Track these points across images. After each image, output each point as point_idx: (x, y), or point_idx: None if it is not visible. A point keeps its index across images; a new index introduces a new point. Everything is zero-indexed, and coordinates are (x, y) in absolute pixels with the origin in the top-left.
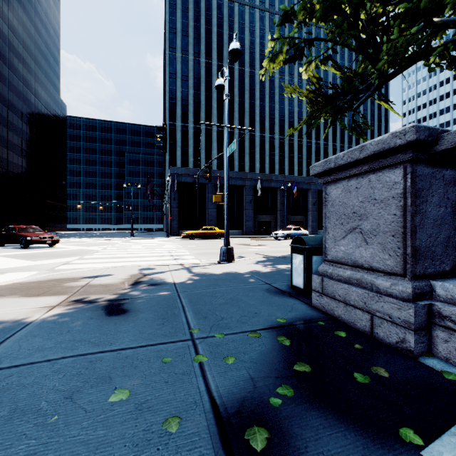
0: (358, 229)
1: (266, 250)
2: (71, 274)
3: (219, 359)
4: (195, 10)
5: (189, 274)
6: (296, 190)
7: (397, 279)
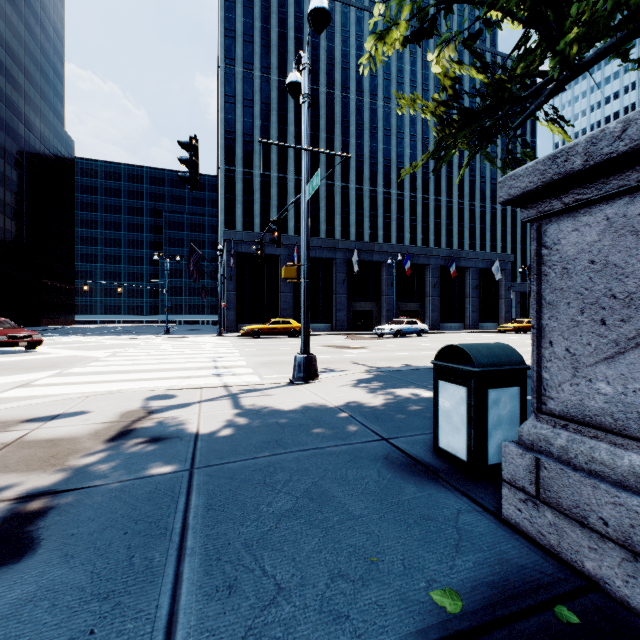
0: None
1: (368, 356)
2: (9, 412)
3: None
4: (263, 5)
5: (233, 411)
6: (409, 266)
7: None
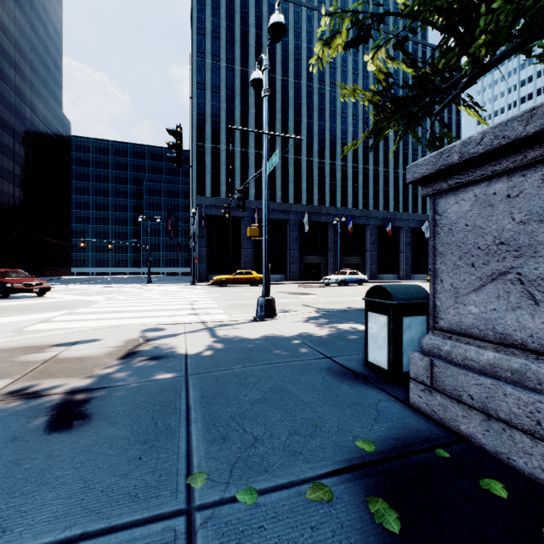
0: (513, 275)
1: (317, 300)
2: (40, 339)
3: None
4: (228, 6)
5: (211, 339)
6: (351, 226)
7: None
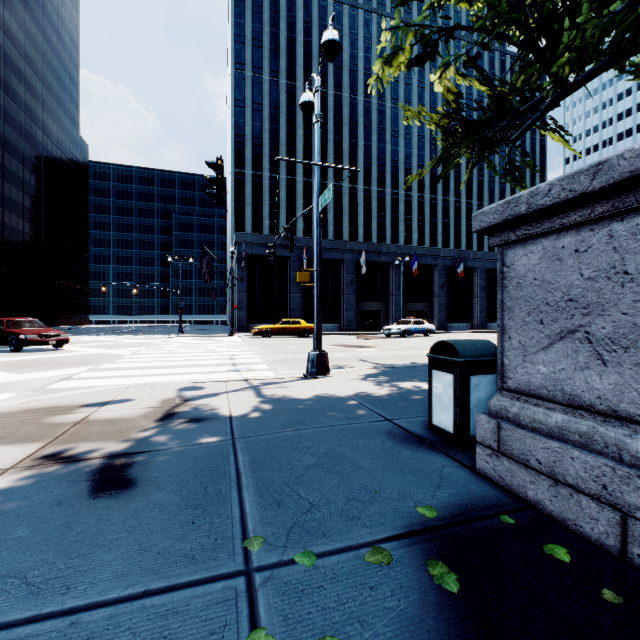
0: (582, 333)
1: (376, 355)
2: (66, 399)
3: None
4: (272, 10)
5: (257, 399)
6: (416, 266)
7: None
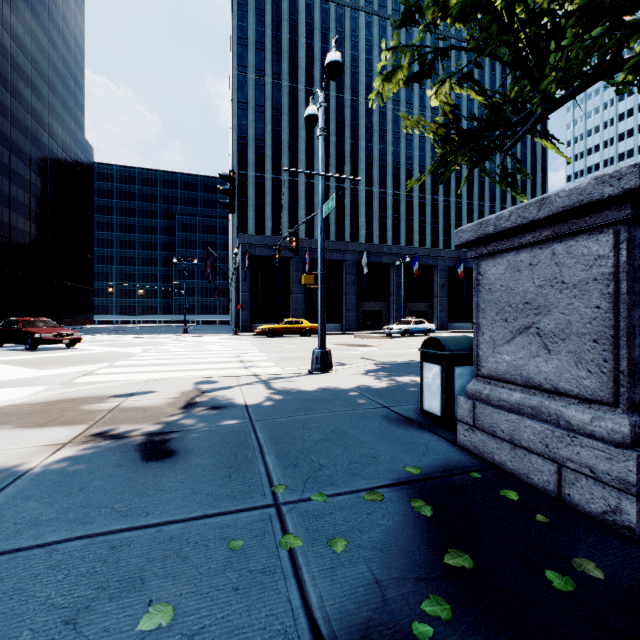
0: (534, 329)
1: (376, 353)
2: (95, 391)
3: (321, 543)
4: (274, 13)
5: (268, 391)
6: (417, 267)
7: (603, 410)
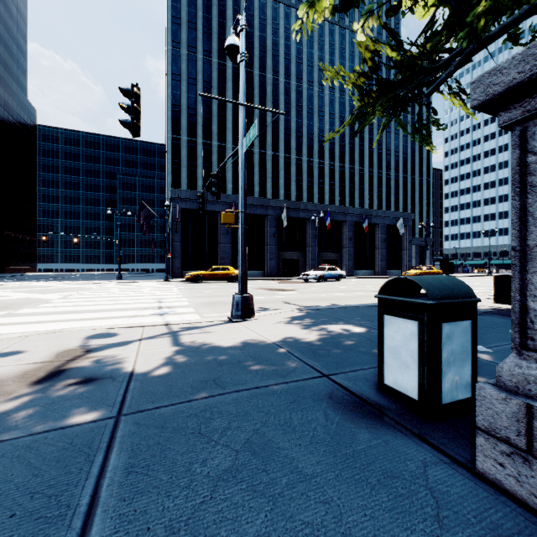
0: None
1: (297, 297)
2: None
3: None
4: None
5: (172, 349)
6: (329, 222)
7: None
